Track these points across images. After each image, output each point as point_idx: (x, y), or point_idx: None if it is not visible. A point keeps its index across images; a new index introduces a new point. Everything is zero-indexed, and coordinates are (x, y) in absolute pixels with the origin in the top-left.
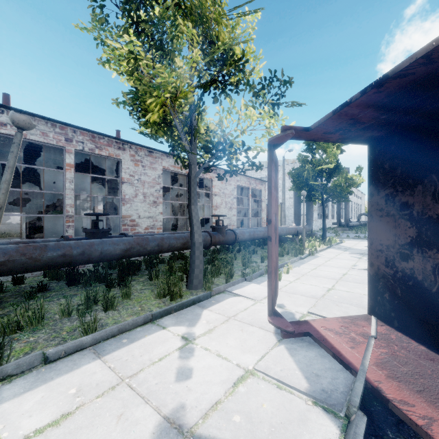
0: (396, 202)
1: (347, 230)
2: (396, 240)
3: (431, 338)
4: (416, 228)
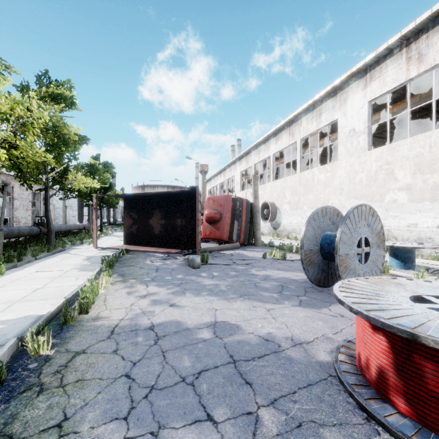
0: (129, 214)
1: (115, 227)
2: (129, 224)
3: (135, 244)
4: (133, 221)
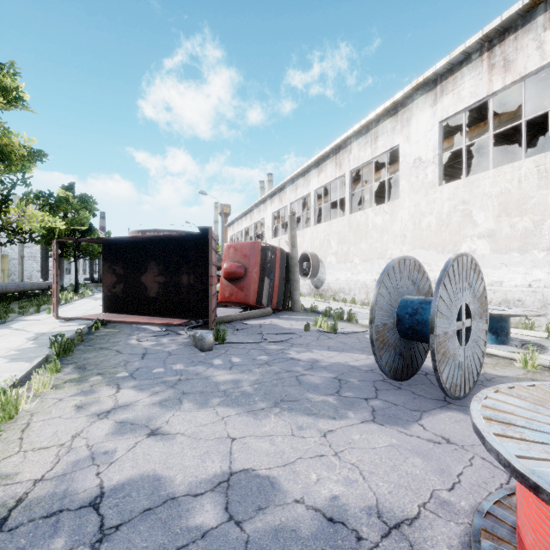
0: (112, 268)
1: (101, 285)
2: (112, 282)
3: (121, 311)
4: (117, 277)
